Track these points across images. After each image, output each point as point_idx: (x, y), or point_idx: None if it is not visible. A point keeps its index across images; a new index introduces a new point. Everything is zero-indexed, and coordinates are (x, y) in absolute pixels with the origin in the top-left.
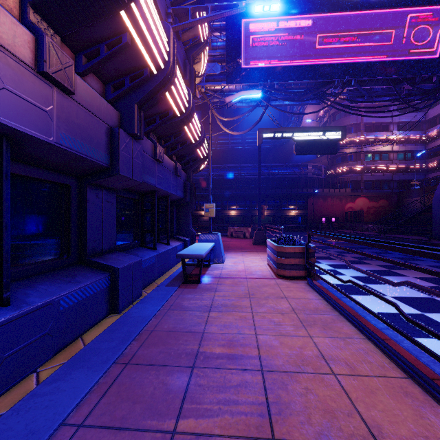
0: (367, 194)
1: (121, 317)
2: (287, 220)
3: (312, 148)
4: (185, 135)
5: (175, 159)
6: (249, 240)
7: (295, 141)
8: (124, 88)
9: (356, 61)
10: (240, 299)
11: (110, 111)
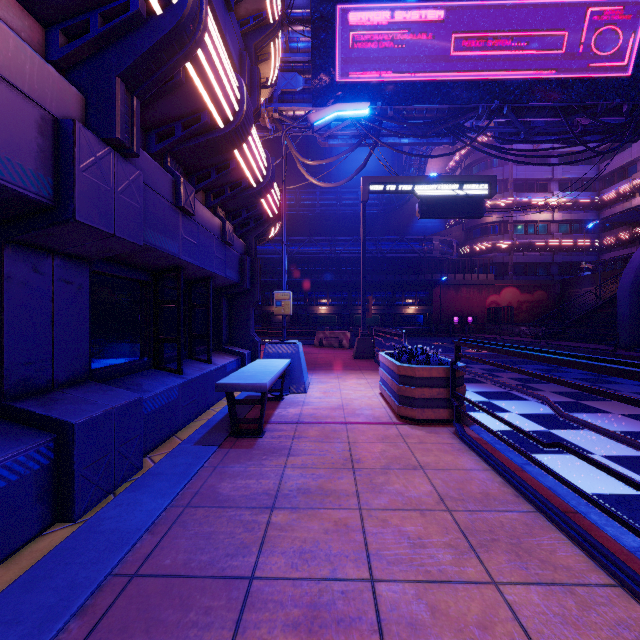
0: (517, 283)
1: (73, 533)
2: (403, 320)
3: (445, 209)
4: (237, 169)
5: (223, 214)
6: (347, 352)
7: (419, 198)
8: (88, 36)
9: (510, 77)
10: (336, 473)
11: (52, 80)
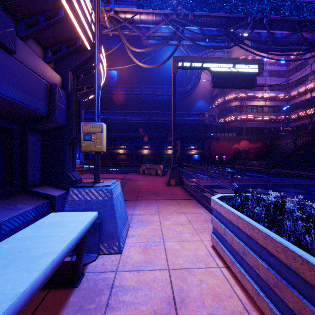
0: (248, 138)
1: None
2: (189, 157)
3: (229, 81)
4: None
5: None
6: (161, 179)
7: (211, 73)
8: None
9: None
10: None
11: None
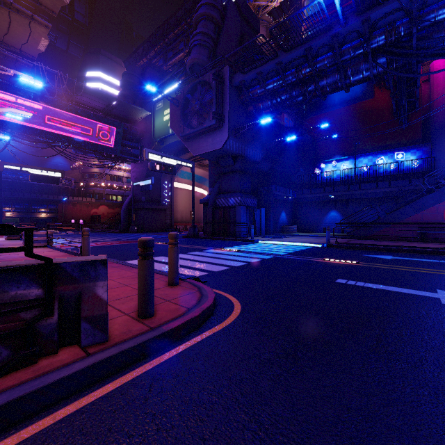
0: (107, 204)
1: None
2: (38, 221)
3: (43, 180)
4: None
5: None
6: None
7: (30, 174)
8: None
9: (72, 137)
10: None
11: None
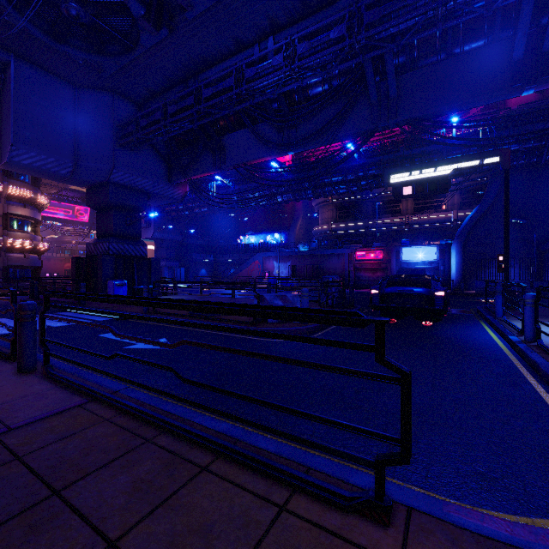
0: None
1: None
2: None
3: None
4: None
5: None
6: None
7: None
8: None
9: (57, 217)
10: None
11: None
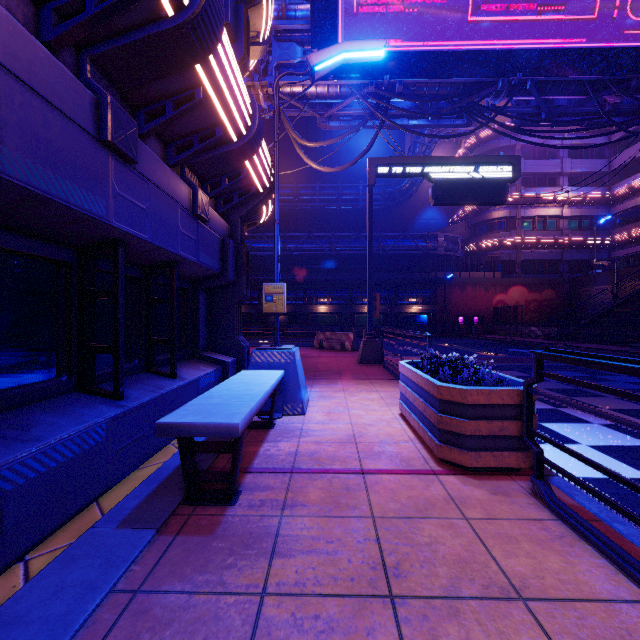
0: (525, 281)
1: None
2: (406, 320)
3: (462, 194)
4: (207, 107)
5: (195, 181)
6: (351, 355)
7: (432, 182)
8: None
9: (535, 47)
10: (361, 615)
11: None
